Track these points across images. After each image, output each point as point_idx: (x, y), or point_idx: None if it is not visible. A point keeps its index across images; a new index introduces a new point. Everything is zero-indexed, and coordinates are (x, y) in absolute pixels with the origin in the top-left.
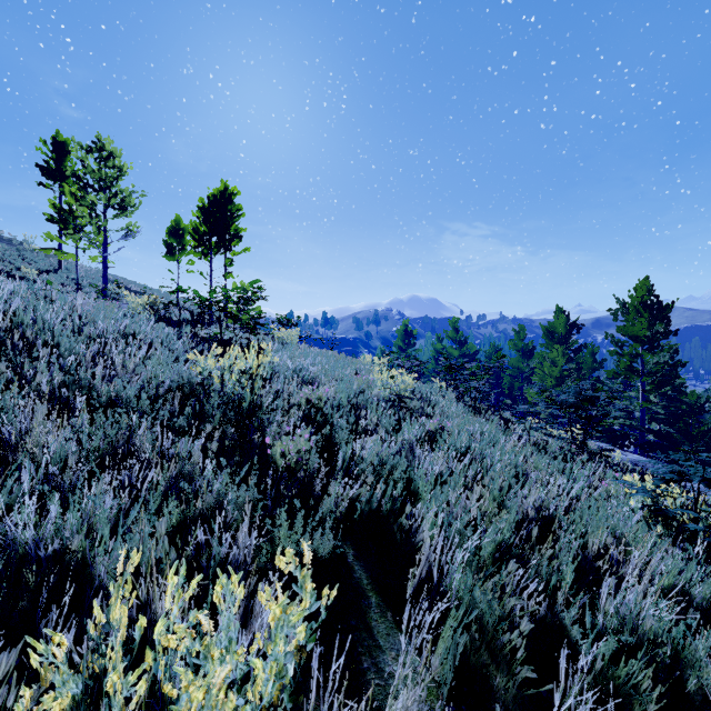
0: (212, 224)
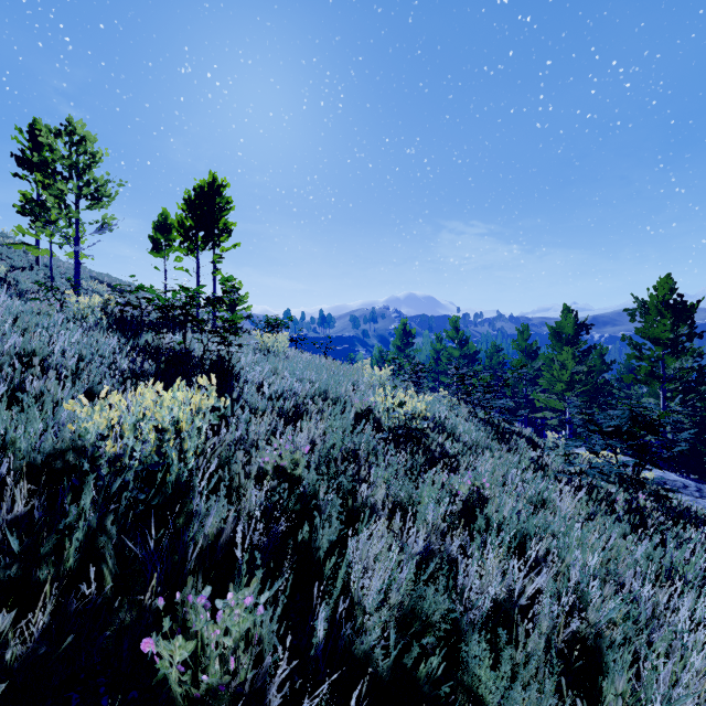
0: (199, 218)
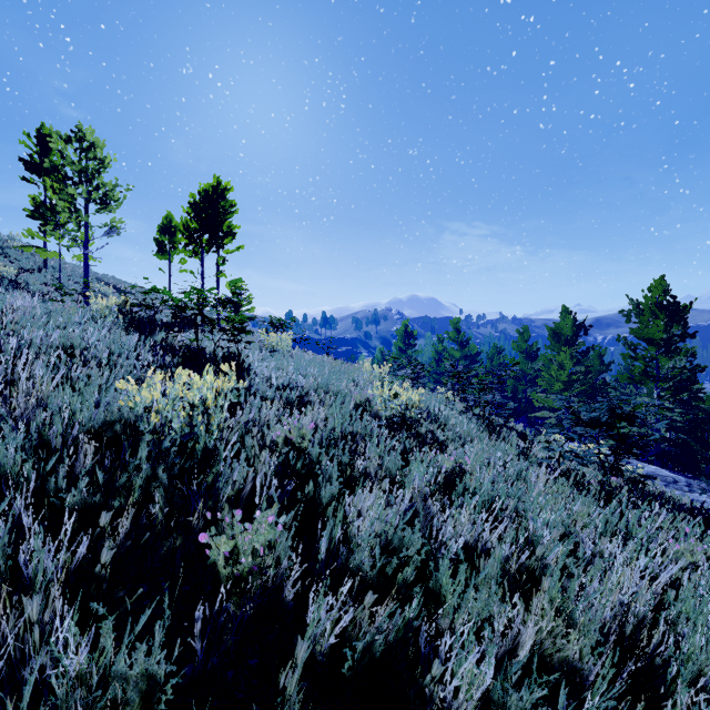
0: (204, 221)
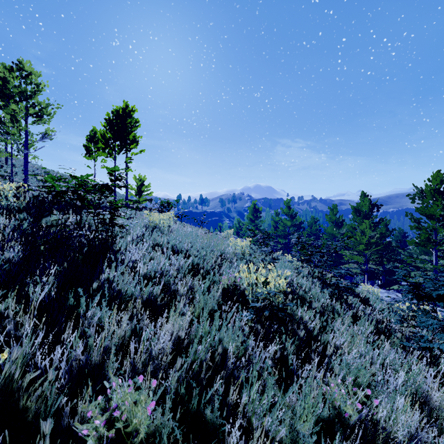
0: (115, 132)
